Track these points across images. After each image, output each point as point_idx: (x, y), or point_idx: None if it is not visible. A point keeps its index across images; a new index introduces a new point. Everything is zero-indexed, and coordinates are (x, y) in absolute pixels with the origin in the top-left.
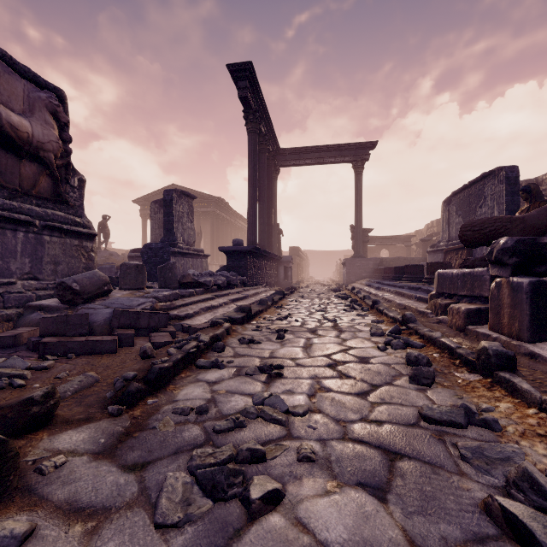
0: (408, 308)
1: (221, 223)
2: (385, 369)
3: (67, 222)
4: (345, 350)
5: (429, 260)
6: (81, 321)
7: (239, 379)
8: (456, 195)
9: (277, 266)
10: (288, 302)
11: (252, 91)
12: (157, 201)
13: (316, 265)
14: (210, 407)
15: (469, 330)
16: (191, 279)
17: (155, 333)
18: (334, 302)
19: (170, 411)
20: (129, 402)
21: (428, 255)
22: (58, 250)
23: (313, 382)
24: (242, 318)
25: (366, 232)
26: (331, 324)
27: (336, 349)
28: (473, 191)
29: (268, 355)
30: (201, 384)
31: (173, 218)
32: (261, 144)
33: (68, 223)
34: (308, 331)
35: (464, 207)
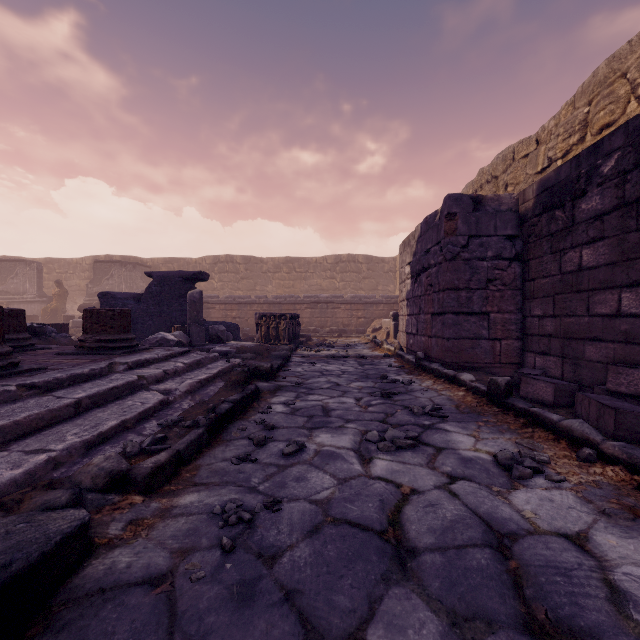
0: None
1: None
2: None
3: None
4: None
5: None
6: None
7: None
8: None
9: None
10: None
11: None
12: None
13: None
14: None
15: None
16: None
17: None
18: None
19: None
20: None
21: None
22: None
23: None
24: None
25: None
26: None
27: None
28: (3, 265)
29: None
30: None
31: None
32: None
33: None
34: None
35: None
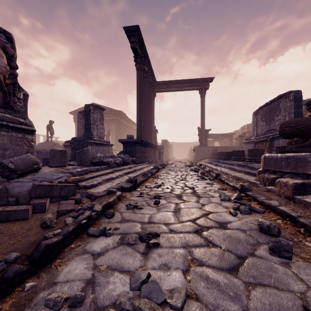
0: (241, 179)
1: (122, 126)
2: (243, 236)
3: (13, 122)
4: (206, 215)
5: (244, 147)
6: (0, 195)
7: (121, 249)
8: (261, 109)
9: (154, 151)
10: (161, 173)
11: (139, 44)
12: (81, 111)
13: (177, 150)
14: (87, 292)
15: (297, 199)
16: (98, 160)
17: (63, 201)
18: (190, 174)
19: (43, 302)
20: (2, 291)
21: (244, 145)
22: (6, 140)
23: (185, 252)
24: (130, 187)
25: (207, 131)
26: (191, 191)
27: (198, 213)
28: (272, 106)
29: (147, 220)
30: (86, 256)
31: (90, 121)
32: (145, 78)
33: (15, 122)
34: (176, 196)
35: (266, 116)
